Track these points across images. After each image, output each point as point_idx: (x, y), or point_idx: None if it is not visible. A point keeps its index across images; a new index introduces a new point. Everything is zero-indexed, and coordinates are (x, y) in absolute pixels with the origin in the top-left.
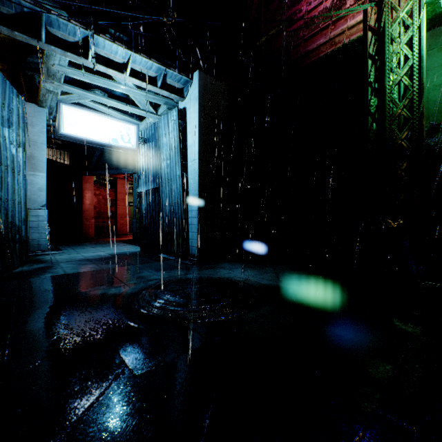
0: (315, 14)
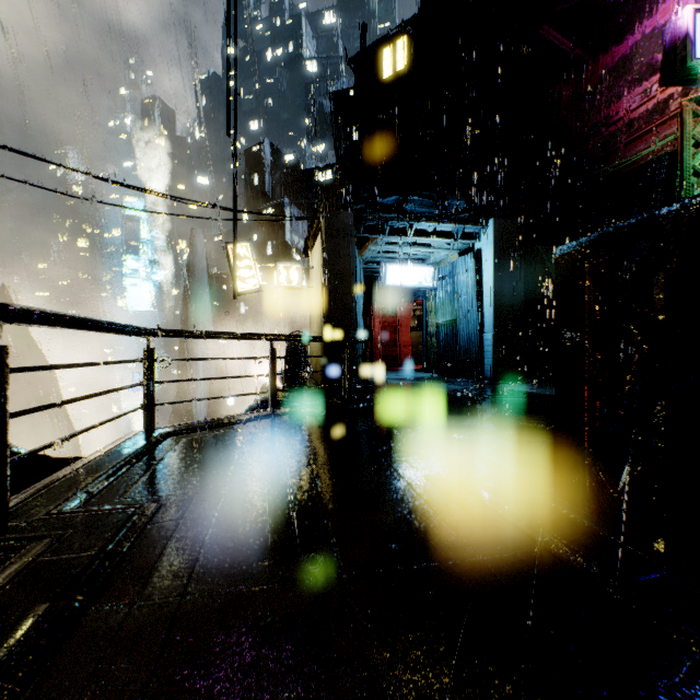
0: (634, 117)
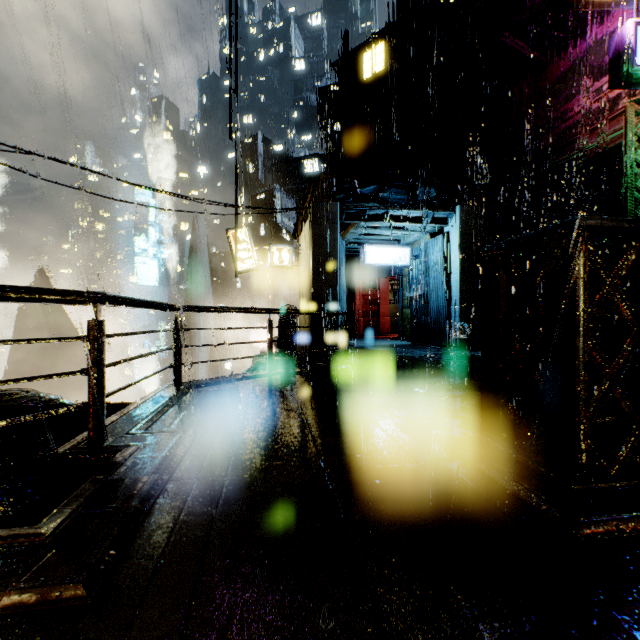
0: (587, 113)
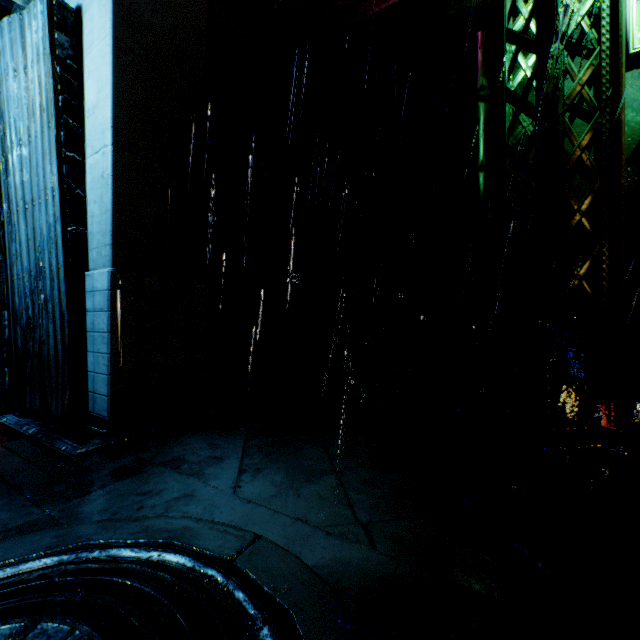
0: None
